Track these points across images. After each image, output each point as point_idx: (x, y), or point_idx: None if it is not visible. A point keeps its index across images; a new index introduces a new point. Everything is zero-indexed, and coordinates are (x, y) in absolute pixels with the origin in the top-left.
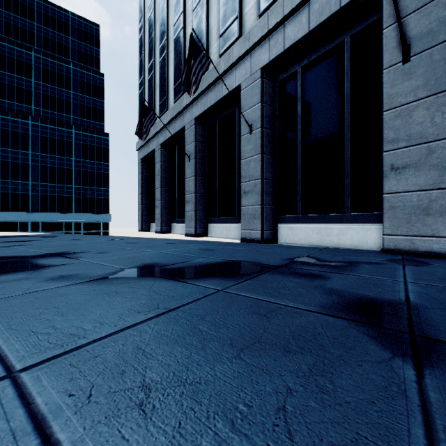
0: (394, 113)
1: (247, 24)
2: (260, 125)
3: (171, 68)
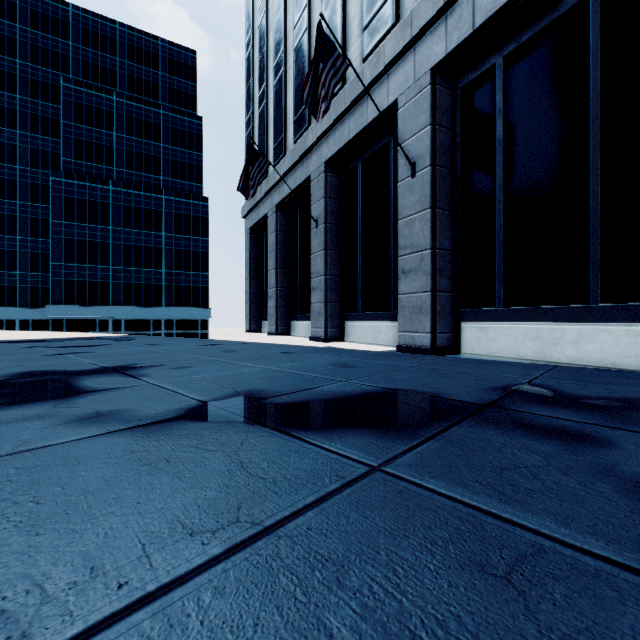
0: None
1: (407, 2)
2: (430, 161)
3: (290, 92)
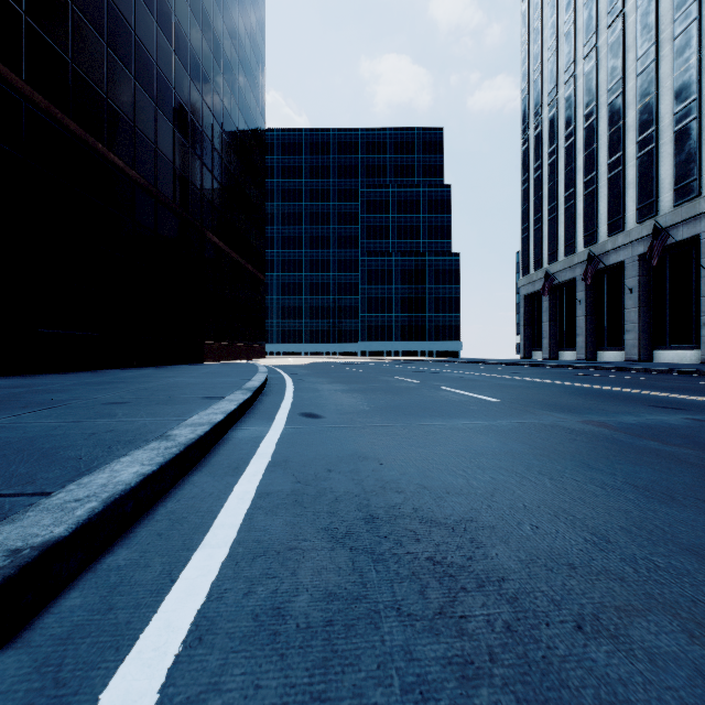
0: (704, 299)
1: (628, 224)
2: (637, 290)
3: (561, 228)
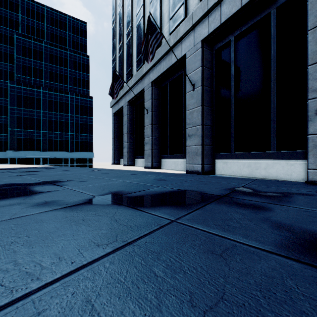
0: None
1: (190, 8)
2: (201, 83)
3: (135, 47)
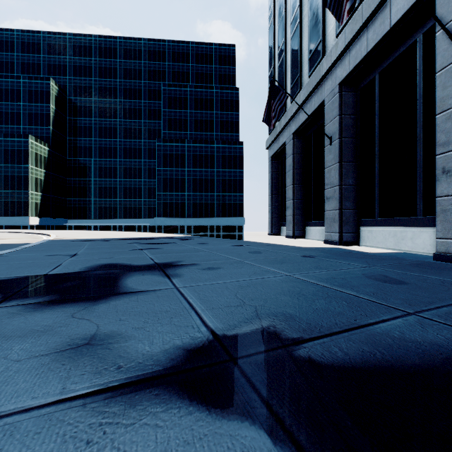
0: None
1: None
2: None
3: (305, 36)
